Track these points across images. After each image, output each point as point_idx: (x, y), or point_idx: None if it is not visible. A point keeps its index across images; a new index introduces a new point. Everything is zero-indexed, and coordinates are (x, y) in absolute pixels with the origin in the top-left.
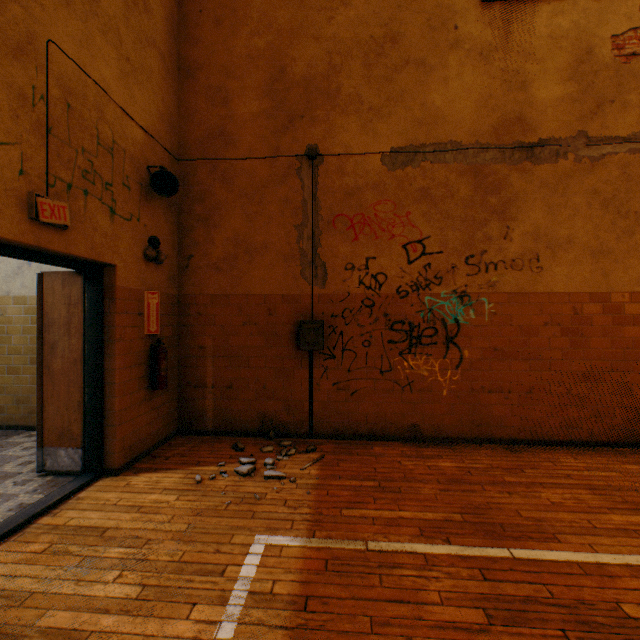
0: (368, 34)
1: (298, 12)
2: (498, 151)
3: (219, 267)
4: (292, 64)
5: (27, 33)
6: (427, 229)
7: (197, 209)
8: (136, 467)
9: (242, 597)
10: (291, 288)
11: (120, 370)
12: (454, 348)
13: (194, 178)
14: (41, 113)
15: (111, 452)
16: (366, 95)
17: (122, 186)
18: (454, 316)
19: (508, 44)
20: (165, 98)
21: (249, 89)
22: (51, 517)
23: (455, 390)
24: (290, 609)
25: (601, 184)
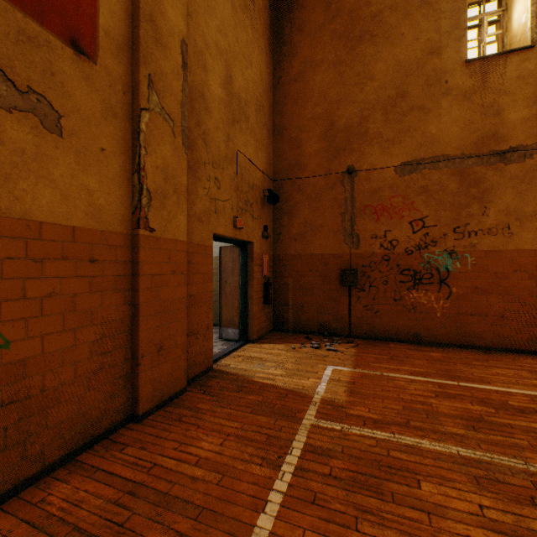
0: (386, 95)
1: (341, 89)
2: (477, 158)
3: (295, 239)
4: (338, 119)
5: (233, 152)
6: (426, 211)
7: (283, 207)
8: (260, 341)
9: (327, 379)
10: (337, 250)
11: (254, 293)
12: (445, 286)
13: (282, 190)
14: (235, 182)
15: (251, 332)
16: (384, 132)
17: (255, 203)
18: (445, 266)
19: (485, 87)
20: (268, 150)
21: (312, 137)
22: (237, 353)
23: (446, 313)
24: (347, 383)
25: None
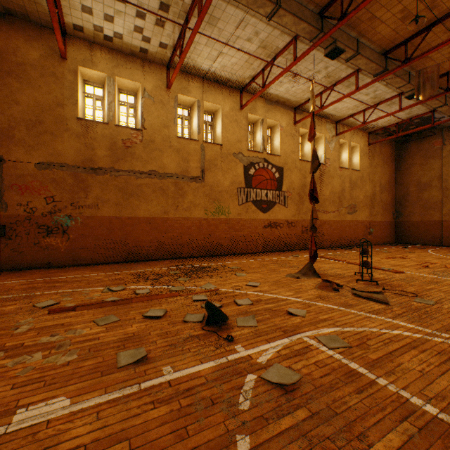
0: (29, 118)
1: None
2: (84, 169)
3: None
4: None
5: None
6: (56, 193)
7: None
8: None
9: None
10: None
11: None
12: (67, 234)
13: None
14: None
15: None
16: (28, 140)
17: None
18: (67, 223)
19: (88, 134)
20: None
21: None
22: None
23: (67, 249)
24: None
25: (119, 184)
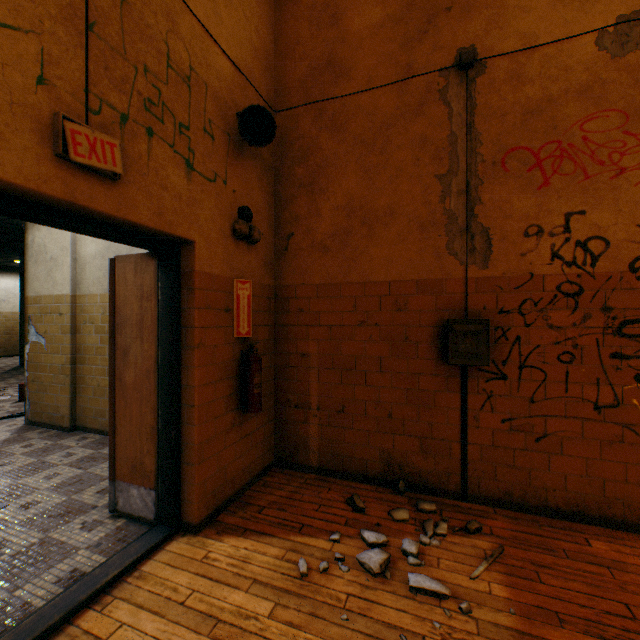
0: None
1: None
2: None
3: (326, 246)
4: None
5: None
6: None
7: (298, 172)
8: (220, 521)
9: None
10: (430, 270)
11: (199, 387)
12: None
13: (294, 132)
14: None
15: (188, 500)
16: None
17: (202, 133)
18: None
19: None
20: (259, 28)
21: None
22: (96, 613)
23: None
24: None
25: None
